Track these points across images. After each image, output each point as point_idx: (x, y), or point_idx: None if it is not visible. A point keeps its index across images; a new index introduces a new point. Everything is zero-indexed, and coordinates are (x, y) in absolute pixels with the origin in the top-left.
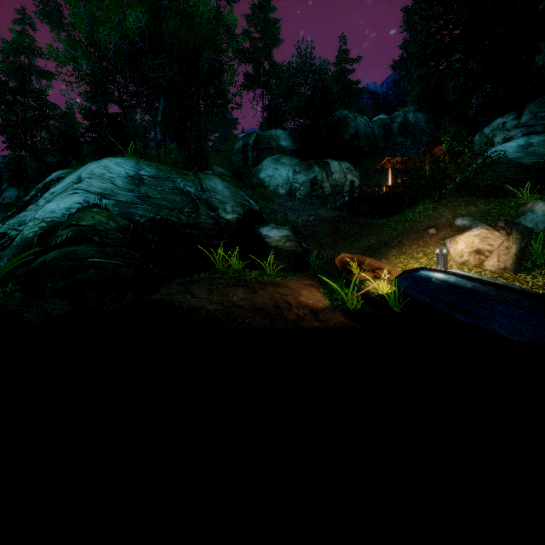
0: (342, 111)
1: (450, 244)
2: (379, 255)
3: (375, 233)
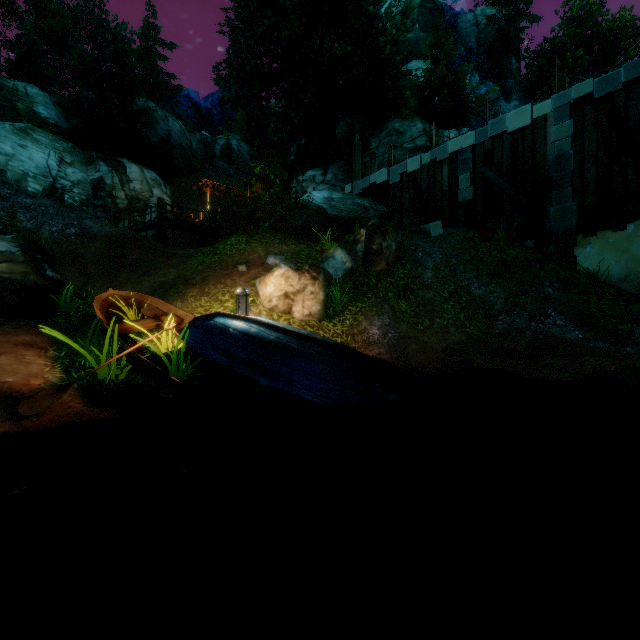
0: (148, 102)
1: (260, 285)
2: (174, 296)
3: (175, 266)
